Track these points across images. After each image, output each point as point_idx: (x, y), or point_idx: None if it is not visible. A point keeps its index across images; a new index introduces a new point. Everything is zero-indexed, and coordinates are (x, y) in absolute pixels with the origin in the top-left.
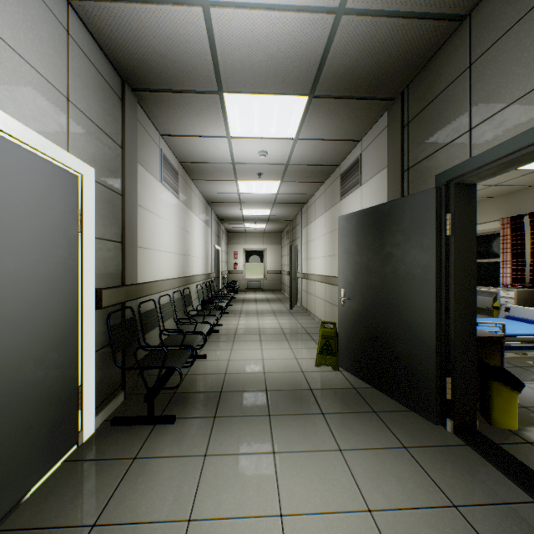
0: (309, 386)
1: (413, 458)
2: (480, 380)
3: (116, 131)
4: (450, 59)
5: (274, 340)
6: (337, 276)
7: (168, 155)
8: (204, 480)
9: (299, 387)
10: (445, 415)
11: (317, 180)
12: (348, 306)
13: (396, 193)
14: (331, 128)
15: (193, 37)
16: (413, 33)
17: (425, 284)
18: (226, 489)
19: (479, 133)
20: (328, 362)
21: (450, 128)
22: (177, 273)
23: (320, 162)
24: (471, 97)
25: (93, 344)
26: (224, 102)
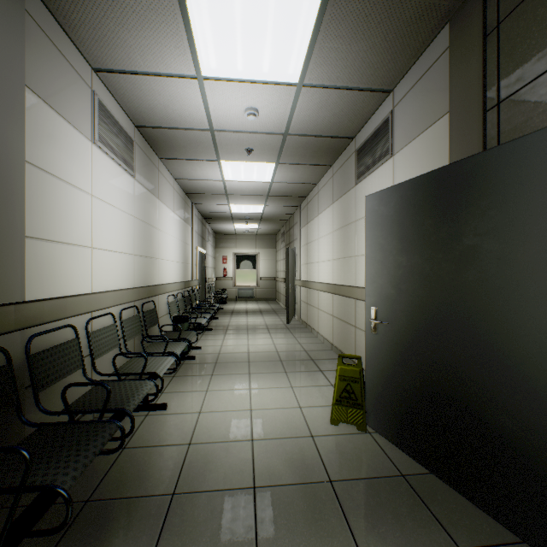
0: (327, 474)
1: None
2: None
3: None
4: None
5: (267, 373)
6: (351, 285)
7: (111, 108)
8: None
9: (311, 477)
10: None
11: (323, 162)
12: (383, 334)
13: (471, 150)
14: (354, 64)
15: None
16: None
17: None
18: None
19: None
20: (350, 418)
21: None
22: (131, 281)
23: (330, 131)
24: None
25: None
26: None
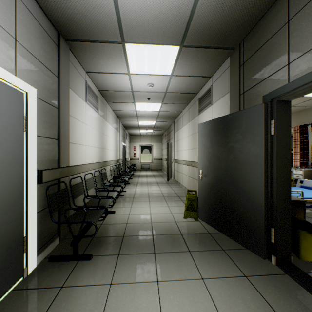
0: (180, 232)
1: (252, 284)
2: (291, 228)
3: (53, 66)
4: (274, 18)
5: (157, 201)
6: (196, 161)
7: (91, 85)
8: (108, 304)
9: (174, 232)
10: (270, 252)
11: (184, 103)
12: (204, 180)
13: (235, 109)
14: (193, 68)
15: (104, 1)
16: (250, 1)
17: (257, 166)
18: (124, 311)
19: (295, 66)
20: (191, 215)
21: (273, 64)
22: (97, 159)
23: (186, 91)
24: (289, 42)
25: (35, 207)
26: (125, 49)
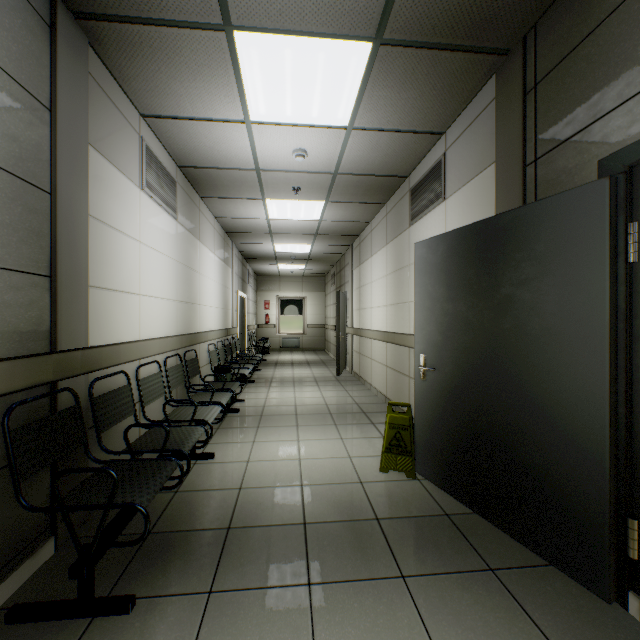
0: (375, 513)
1: None
2: None
3: (35, 76)
4: None
5: (316, 425)
6: (405, 333)
7: (156, 151)
8: None
9: (359, 515)
10: (625, 585)
11: (376, 200)
12: (432, 381)
13: (512, 202)
14: (404, 110)
15: None
16: None
17: (586, 349)
18: None
19: None
20: (399, 465)
21: (635, 70)
22: (174, 328)
23: (383, 170)
24: None
25: None
26: (235, 50)
